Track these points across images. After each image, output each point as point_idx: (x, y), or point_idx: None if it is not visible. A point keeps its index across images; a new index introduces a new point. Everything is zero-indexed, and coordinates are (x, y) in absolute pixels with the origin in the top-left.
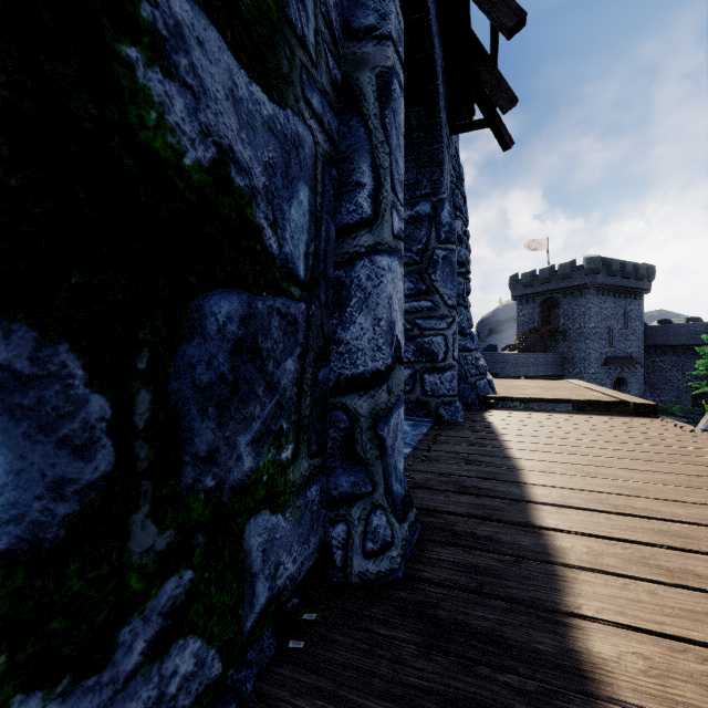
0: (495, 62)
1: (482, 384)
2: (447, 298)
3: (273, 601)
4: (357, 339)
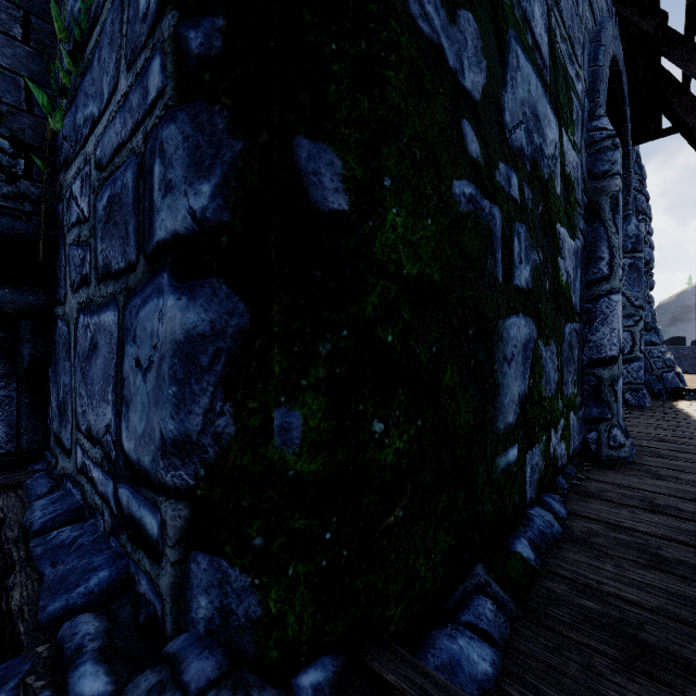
0: (686, 87)
1: (670, 376)
2: (634, 299)
3: (573, 451)
4: (601, 339)
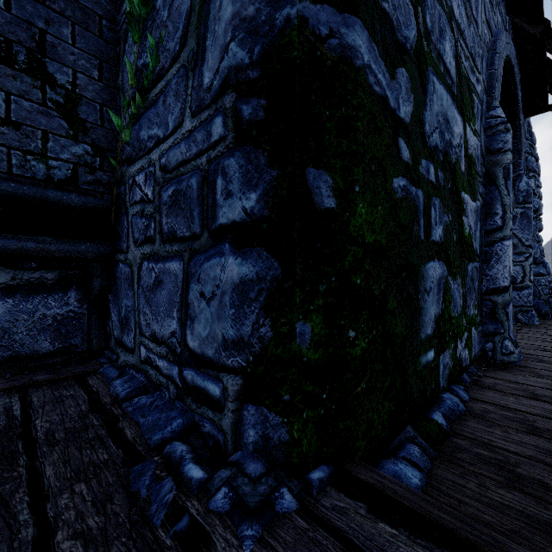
0: None
1: None
2: (524, 240)
3: (474, 356)
4: (496, 274)
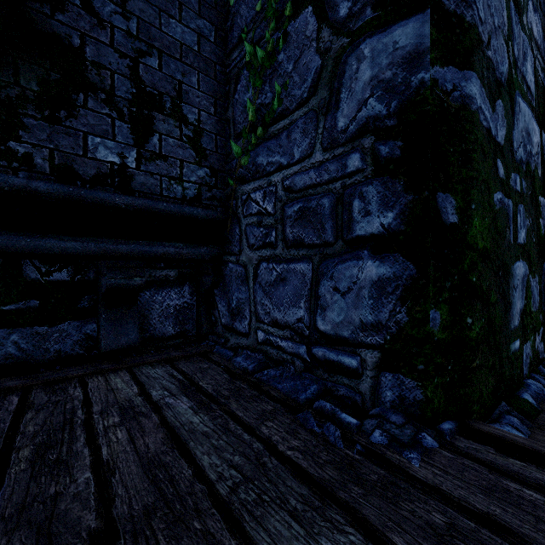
0: None
1: None
2: None
3: None
4: None
